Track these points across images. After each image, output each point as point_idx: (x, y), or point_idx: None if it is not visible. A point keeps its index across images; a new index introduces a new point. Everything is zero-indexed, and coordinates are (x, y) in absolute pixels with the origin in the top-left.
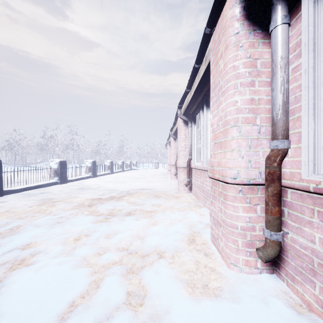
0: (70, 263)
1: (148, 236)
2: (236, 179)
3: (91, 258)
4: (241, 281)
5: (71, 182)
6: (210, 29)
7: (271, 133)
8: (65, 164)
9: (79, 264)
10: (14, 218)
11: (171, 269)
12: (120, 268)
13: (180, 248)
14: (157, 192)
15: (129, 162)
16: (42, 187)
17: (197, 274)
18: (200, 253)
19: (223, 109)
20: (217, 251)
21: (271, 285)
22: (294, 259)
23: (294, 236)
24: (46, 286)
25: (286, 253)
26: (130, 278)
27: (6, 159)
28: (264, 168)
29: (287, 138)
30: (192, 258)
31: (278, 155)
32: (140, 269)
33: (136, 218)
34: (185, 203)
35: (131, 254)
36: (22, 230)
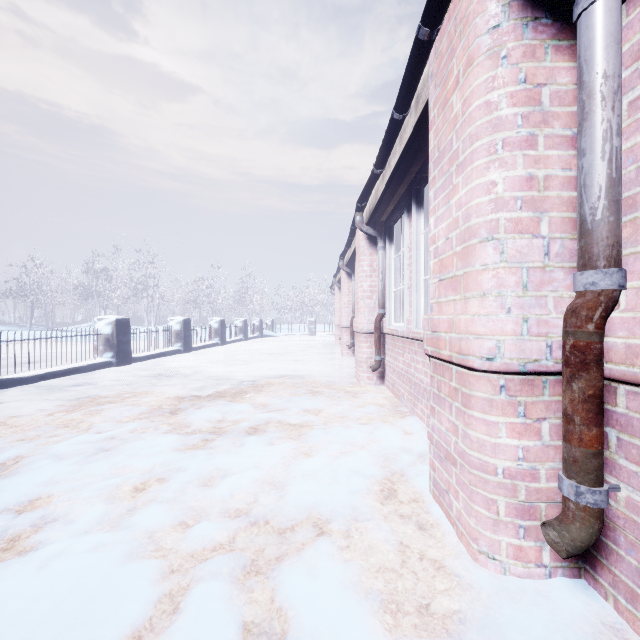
0: (118, 549)
1: (293, 482)
2: (495, 361)
3: (166, 536)
4: (508, 597)
5: (141, 362)
6: (430, 28)
7: (579, 255)
8: (128, 325)
9: (139, 550)
10: (13, 439)
11: (345, 565)
12: (230, 561)
13: (365, 512)
14: (313, 383)
15: (259, 322)
16: (79, 373)
17: (403, 578)
18: (407, 524)
19: (461, 202)
20: (445, 518)
21: (578, 609)
22: (636, 551)
23: (636, 496)
24: (56, 610)
25: (613, 533)
26: (251, 588)
27: (15, 315)
28: (560, 336)
29: (619, 265)
30: (390, 536)
31: (598, 306)
32: (273, 564)
33: (268, 440)
34: (372, 407)
35: (256, 526)
36: (24, 468)
